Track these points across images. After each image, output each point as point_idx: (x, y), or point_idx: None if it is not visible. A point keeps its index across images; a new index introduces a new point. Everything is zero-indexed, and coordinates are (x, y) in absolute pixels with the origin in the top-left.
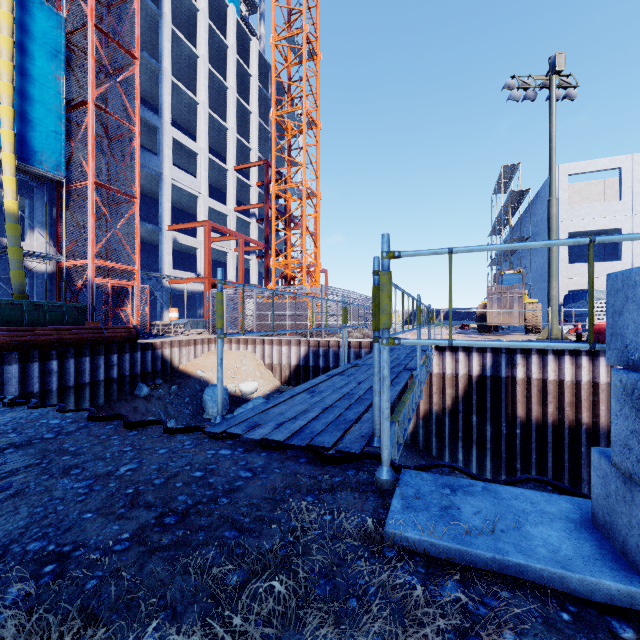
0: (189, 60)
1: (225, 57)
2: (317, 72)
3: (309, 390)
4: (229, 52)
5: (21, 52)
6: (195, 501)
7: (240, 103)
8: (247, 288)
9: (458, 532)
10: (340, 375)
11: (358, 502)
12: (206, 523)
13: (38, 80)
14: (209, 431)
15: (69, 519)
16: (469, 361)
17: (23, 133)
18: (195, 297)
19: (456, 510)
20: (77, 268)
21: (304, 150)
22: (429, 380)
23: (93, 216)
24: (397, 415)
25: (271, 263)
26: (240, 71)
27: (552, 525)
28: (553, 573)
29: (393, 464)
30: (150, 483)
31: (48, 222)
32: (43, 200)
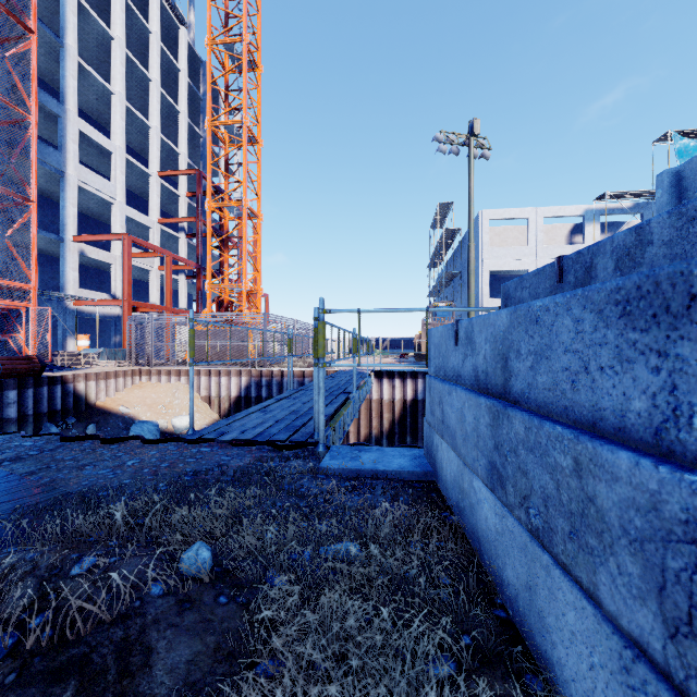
0: (100, 39)
1: (147, 43)
2: (258, 86)
3: (261, 410)
4: (152, 39)
5: None
6: (198, 470)
7: (166, 99)
8: (179, 314)
9: (357, 464)
10: (287, 399)
11: (304, 463)
12: (211, 477)
13: None
14: (187, 438)
15: (115, 484)
16: (404, 387)
17: None
18: (107, 321)
19: (359, 457)
20: None
21: (244, 168)
22: (369, 406)
23: None
24: (333, 423)
25: (206, 287)
26: (166, 62)
27: (405, 458)
28: (397, 472)
29: (327, 445)
30: (159, 466)
31: None
32: None
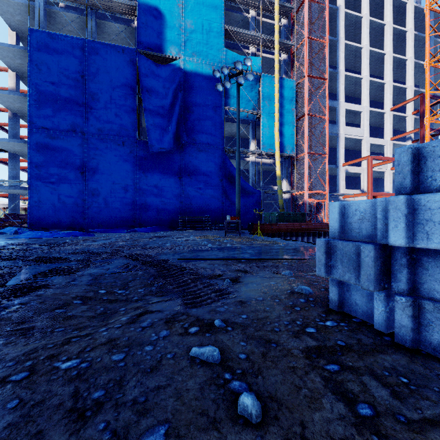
0: (355, 53)
1: (382, 32)
2: None
3: None
4: (386, 28)
5: (280, 106)
6: None
7: (396, 58)
8: None
9: None
10: None
11: None
12: None
13: (286, 115)
14: None
15: None
16: None
17: (281, 140)
18: None
19: None
20: (299, 195)
21: None
22: None
23: (307, 169)
24: None
25: None
26: (396, 34)
27: None
28: None
29: None
30: None
31: (287, 175)
32: (286, 166)
